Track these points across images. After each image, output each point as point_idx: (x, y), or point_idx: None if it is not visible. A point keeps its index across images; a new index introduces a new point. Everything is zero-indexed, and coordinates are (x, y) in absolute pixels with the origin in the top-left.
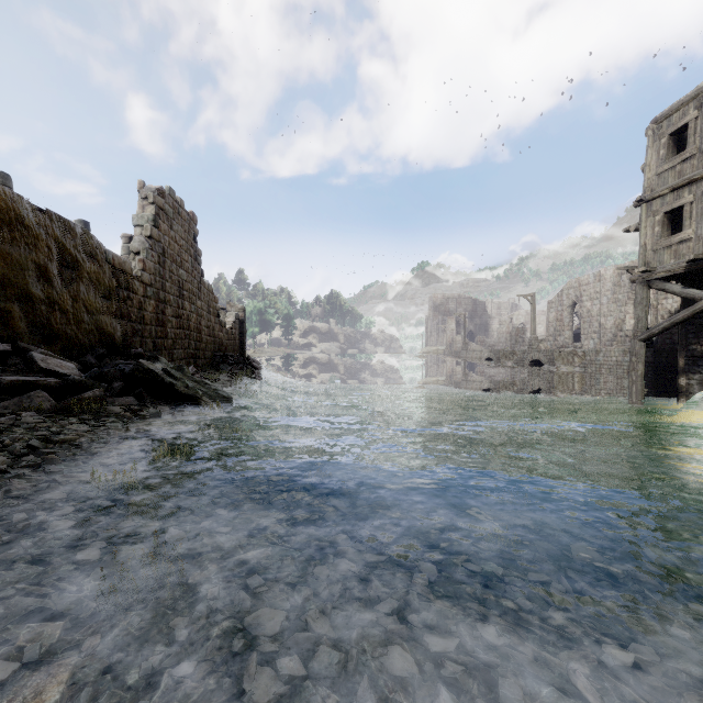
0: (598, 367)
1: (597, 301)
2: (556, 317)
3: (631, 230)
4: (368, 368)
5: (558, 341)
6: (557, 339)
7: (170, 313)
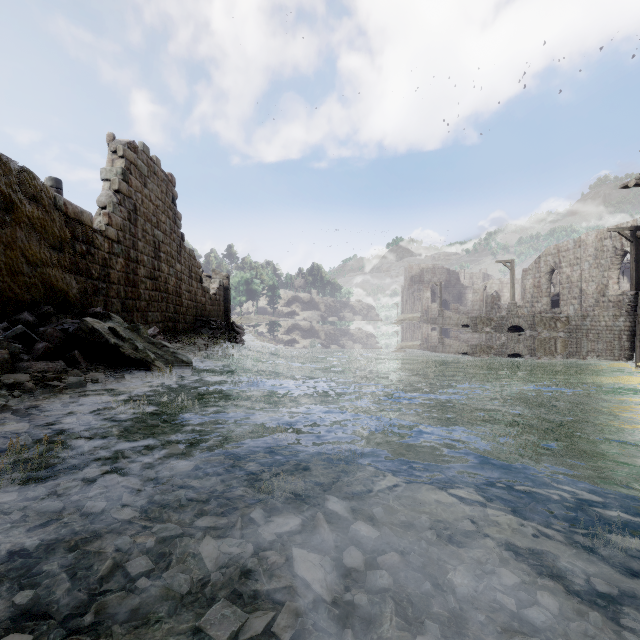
0: (584, 332)
1: (577, 267)
2: (533, 284)
3: (630, 185)
4: (347, 334)
5: (535, 307)
6: (534, 306)
7: (144, 274)
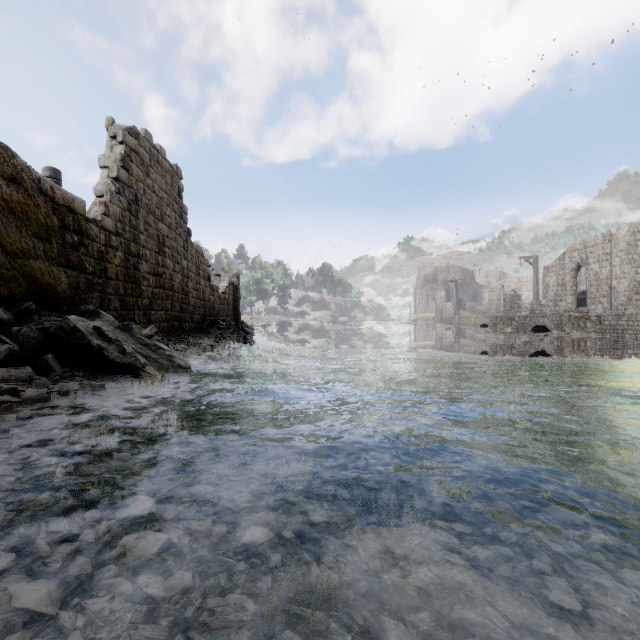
0: (619, 332)
1: (606, 263)
2: (557, 282)
3: None
4: (360, 334)
5: (559, 306)
6: (558, 305)
7: (146, 270)
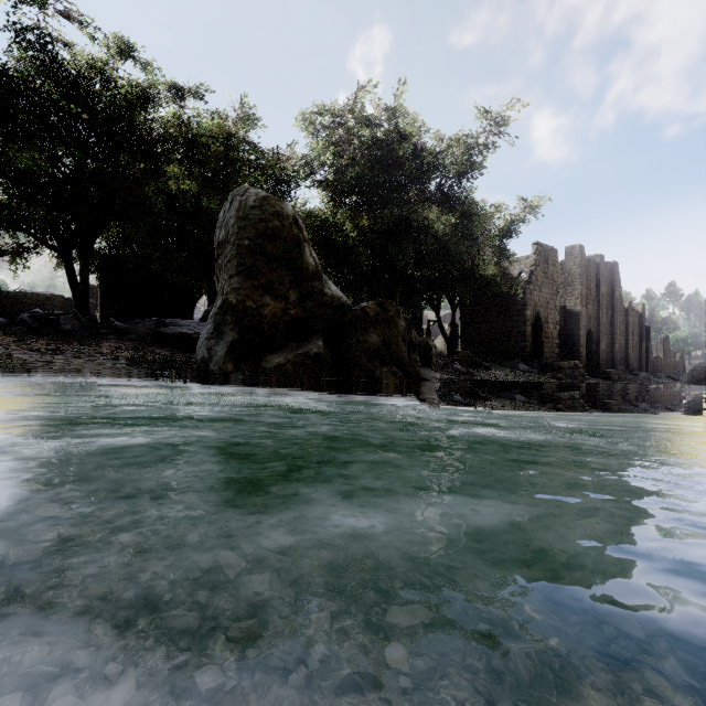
0: None
1: None
2: None
3: None
4: None
5: None
6: None
7: (665, 363)
